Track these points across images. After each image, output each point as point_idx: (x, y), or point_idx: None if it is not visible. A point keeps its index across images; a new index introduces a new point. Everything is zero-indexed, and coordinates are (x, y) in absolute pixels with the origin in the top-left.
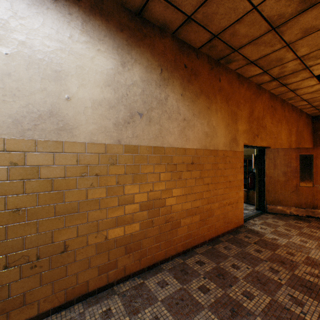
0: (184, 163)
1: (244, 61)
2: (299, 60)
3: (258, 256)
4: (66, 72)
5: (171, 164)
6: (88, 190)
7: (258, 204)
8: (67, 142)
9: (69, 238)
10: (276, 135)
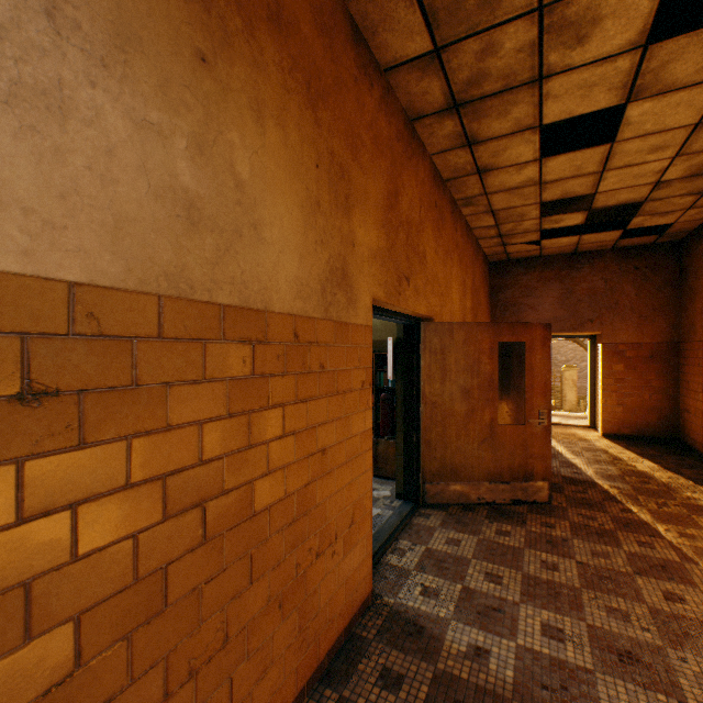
0: None
1: None
2: (537, 27)
3: None
4: None
5: None
6: None
7: (404, 484)
8: None
9: None
10: (444, 287)
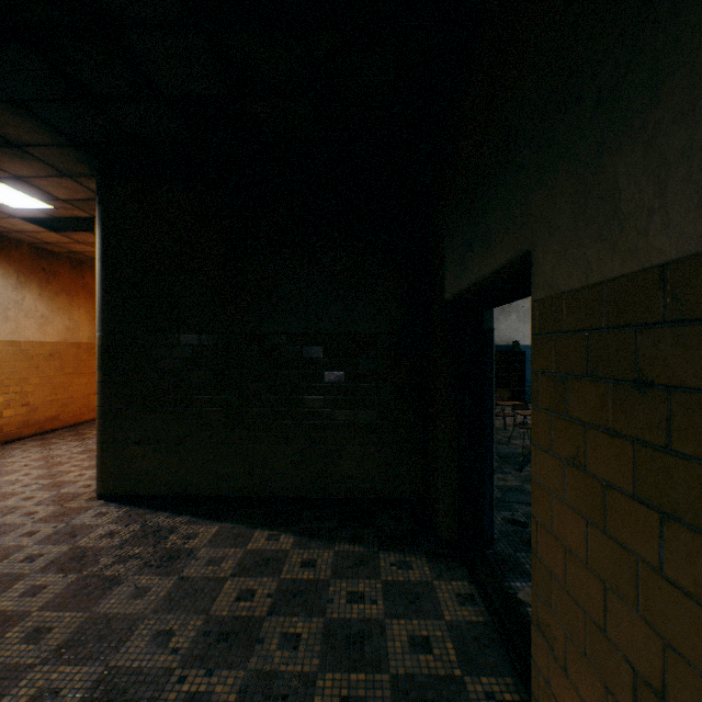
0: (43, 355)
1: None
2: None
3: None
4: None
5: (30, 356)
6: None
7: None
8: None
9: None
10: None
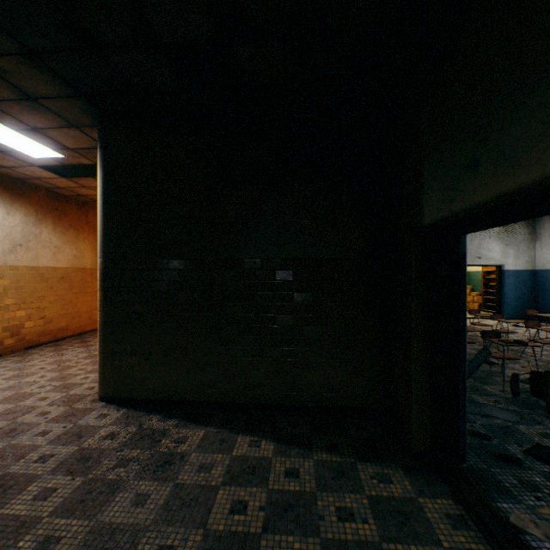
0: (56, 278)
1: None
2: None
3: None
4: None
5: (46, 278)
6: None
7: None
8: None
9: None
10: None
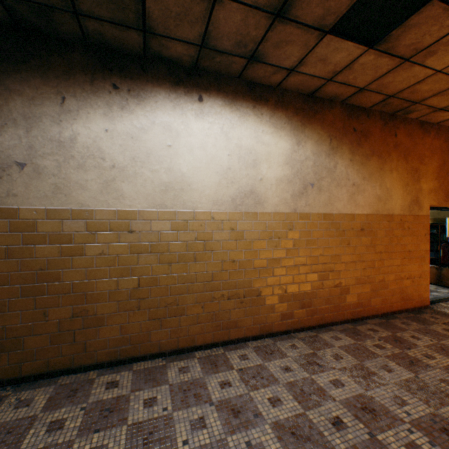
0: (353, 229)
1: (429, 110)
2: None
3: (446, 334)
4: (259, 159)
5: (340, 230)
6: (273, 250)
7: None
8: (260, 213)
9: (261, 286)
10: None
